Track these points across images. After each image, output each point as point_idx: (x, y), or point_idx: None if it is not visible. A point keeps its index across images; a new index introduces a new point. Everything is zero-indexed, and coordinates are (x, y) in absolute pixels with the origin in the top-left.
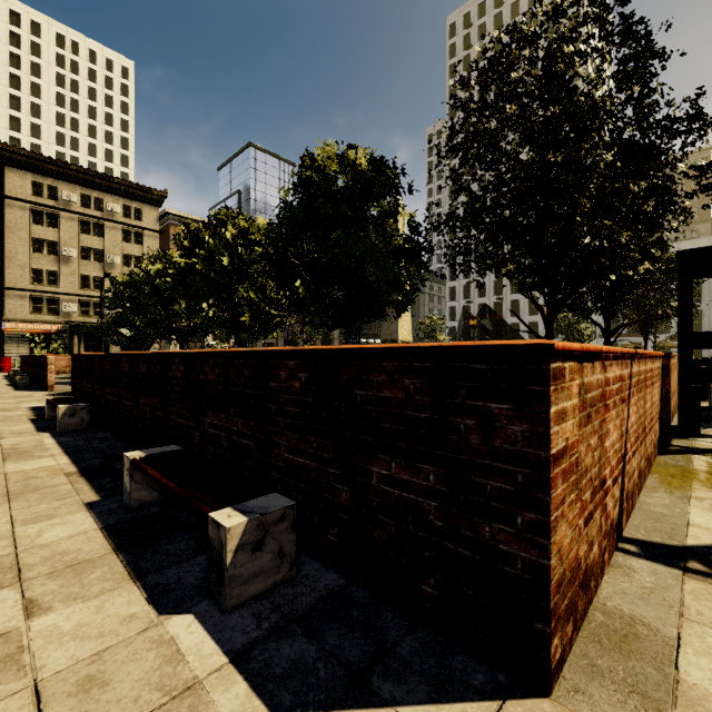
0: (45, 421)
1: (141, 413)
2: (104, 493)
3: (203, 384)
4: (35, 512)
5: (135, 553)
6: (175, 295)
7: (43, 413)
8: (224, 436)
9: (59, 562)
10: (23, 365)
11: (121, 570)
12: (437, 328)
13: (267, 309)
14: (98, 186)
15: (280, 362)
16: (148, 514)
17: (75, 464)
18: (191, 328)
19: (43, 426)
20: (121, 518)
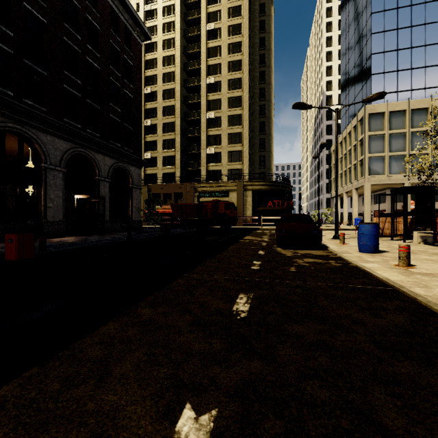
0: None
1: None
2: None
3: None
4: None
5: None
6: None
7: None
8: None
9: None
10: None
11: None
12: None
13: None
14: None
15: None
16: None
17: None
18: None
19: None
20: None
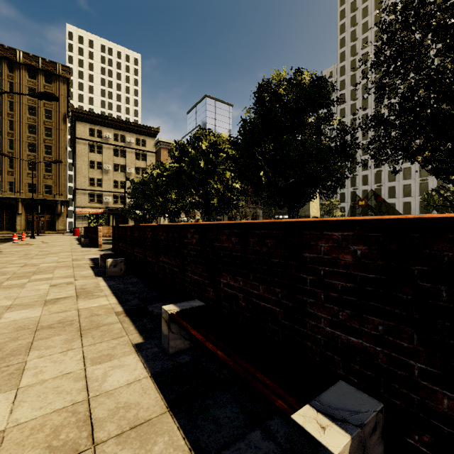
0: (98, 268)
1: (161, 268)
2: (145, 334)
3: (217, 250)
4: (99, 350)
5: (187, 417)
6: (167, 188)
7: (97, 262)
8: (241, 297)
9: (123, 419)
10: (85, 232)
11: (181, 443)
12: (334, 207)
13: (228, 195)
14: (122, 128)
15: (319, 233)
16: (184, 363)
17: (120, 304)
18: (177, 209)
19: (98, 272)
20: (164, 366)
